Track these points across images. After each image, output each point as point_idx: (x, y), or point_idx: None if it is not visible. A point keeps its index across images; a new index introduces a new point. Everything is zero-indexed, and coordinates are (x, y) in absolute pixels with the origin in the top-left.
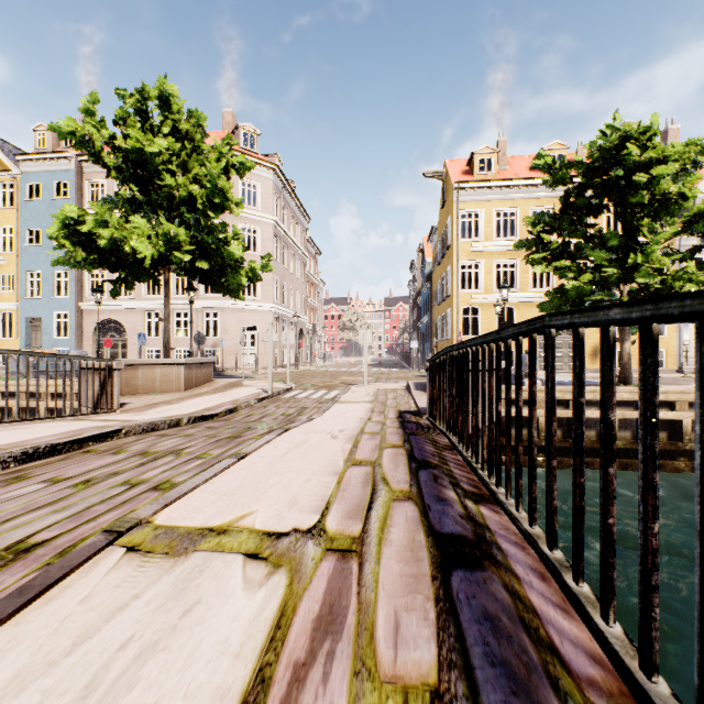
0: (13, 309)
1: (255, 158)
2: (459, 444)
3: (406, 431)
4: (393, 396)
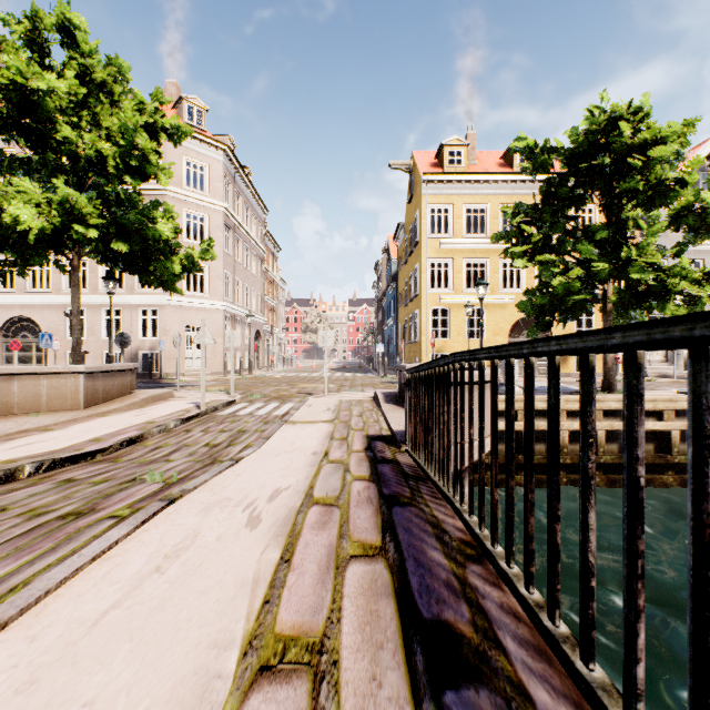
0: None
1: (202, 136)
2: (493, 546)
3: (383, 492)
4: (358, 411)
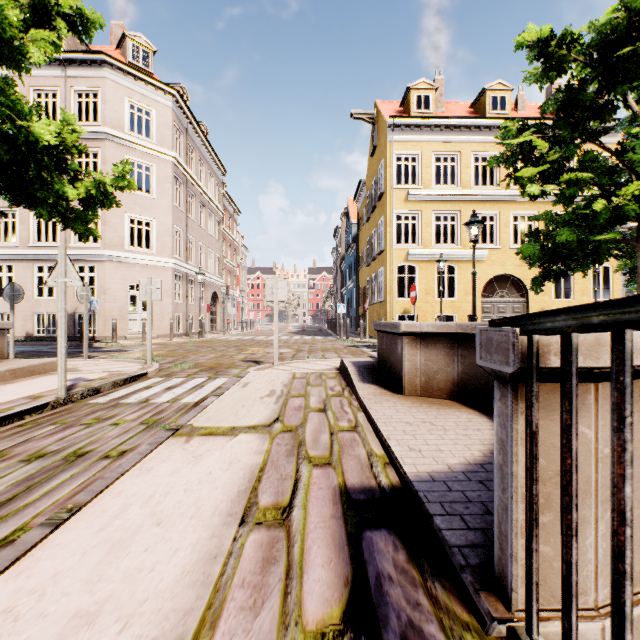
0: None
1: (148, 77)
2: None
3: None
4: (319, 399)
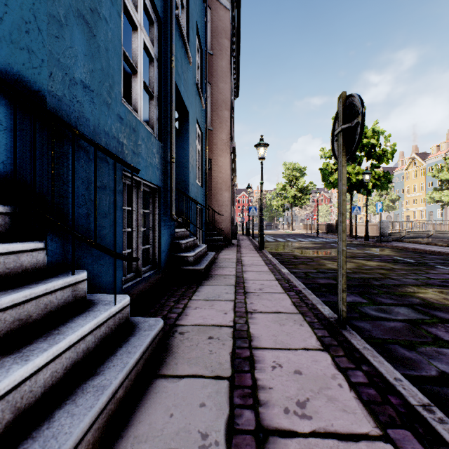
0: (423, 209)
1: None
2: None
3: None
4: None
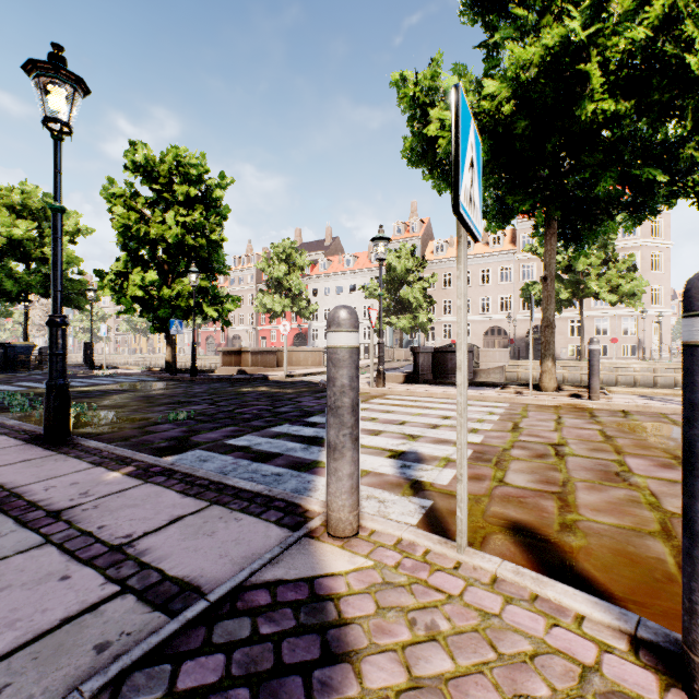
0: None
1: None
2: None
3: None
4: None
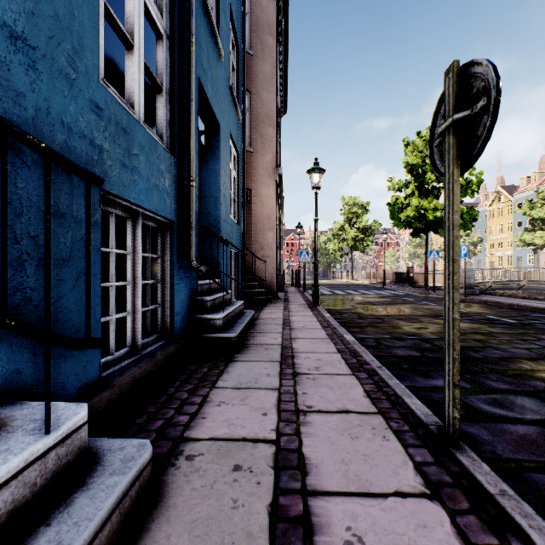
0: (511, 254)
1: None
2: None
3: None
4: None
